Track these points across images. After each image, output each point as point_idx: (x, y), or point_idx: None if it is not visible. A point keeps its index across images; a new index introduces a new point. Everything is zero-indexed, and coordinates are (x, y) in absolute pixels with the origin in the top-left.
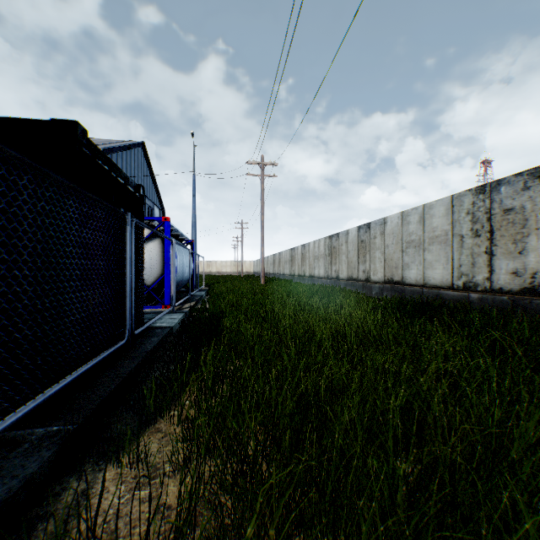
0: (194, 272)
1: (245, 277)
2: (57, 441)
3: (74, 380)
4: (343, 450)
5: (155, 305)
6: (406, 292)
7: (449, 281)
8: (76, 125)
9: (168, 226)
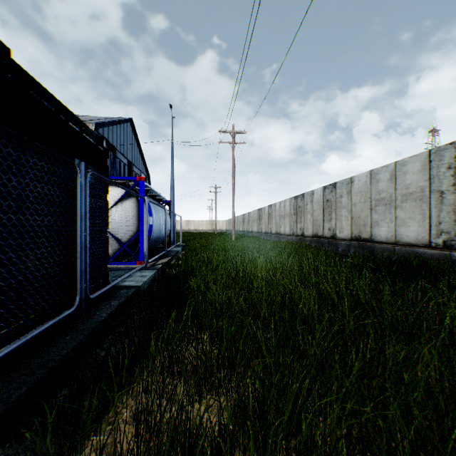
0: (172, 230)
1: (219, 234)
2: None
3: None
4: None
5: (130, 261)
6: (375, 249)
7: (425, 239)
8: None
9: (142, 185)
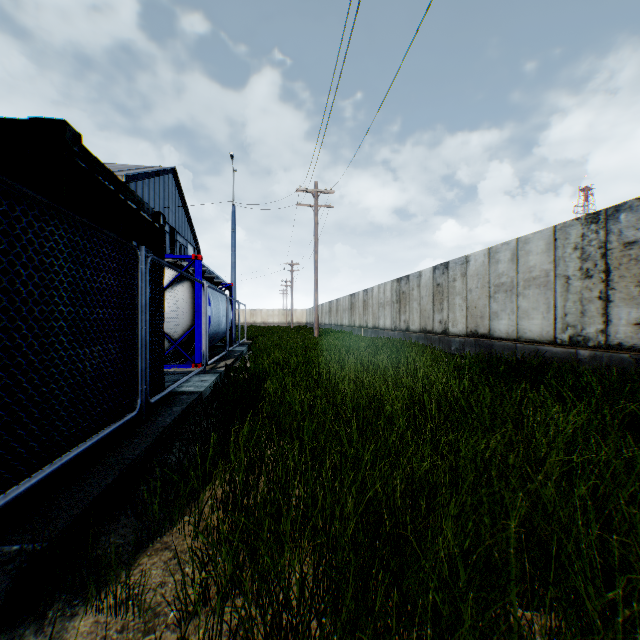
0: (234, 323)
1: (296, 328)
2: (12, 571)
3: (61, 469)
4: (439, 607)
5: (183, 364)
6: (494, 347)
7: (550, 334)
8: (63, 126)
9: (199, 266)
